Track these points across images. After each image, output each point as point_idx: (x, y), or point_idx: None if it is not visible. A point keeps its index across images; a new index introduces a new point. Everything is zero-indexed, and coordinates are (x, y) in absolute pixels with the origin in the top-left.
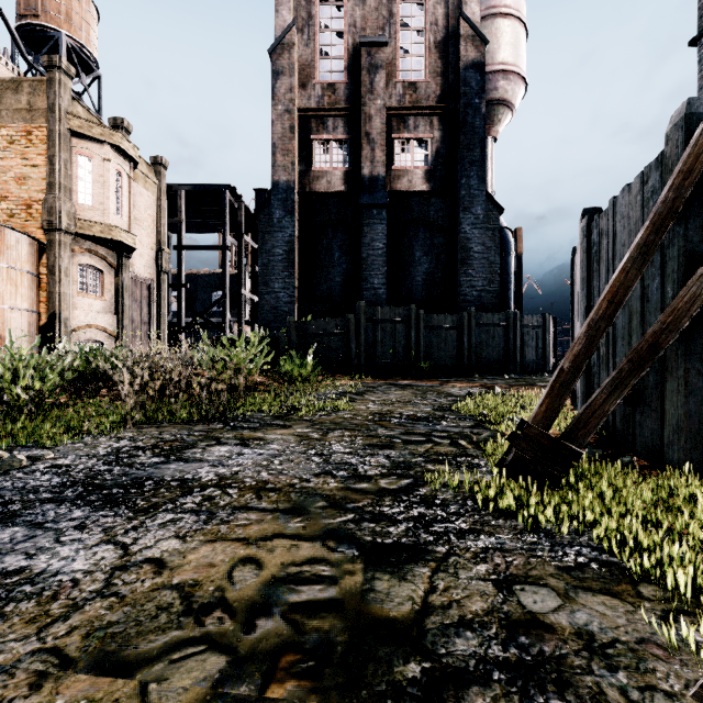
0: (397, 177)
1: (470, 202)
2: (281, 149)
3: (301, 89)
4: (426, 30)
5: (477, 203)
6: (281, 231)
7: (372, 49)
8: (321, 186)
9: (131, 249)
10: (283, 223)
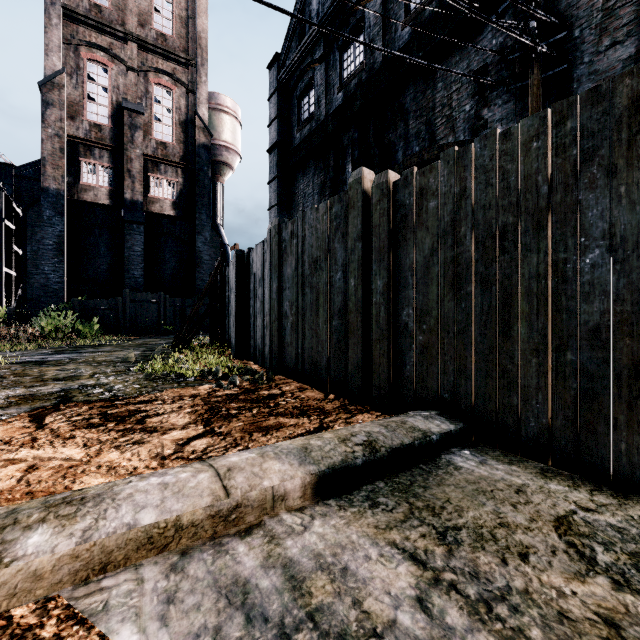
0: (152, 202)
1: (202, 229)
2: (52, 164)
3: (70, 120)
4: (173, 111)
5: (206, 230)
6: (52, 226)
7: (133, 114)
8: (88, 196)
9: None
10: (54, 221)
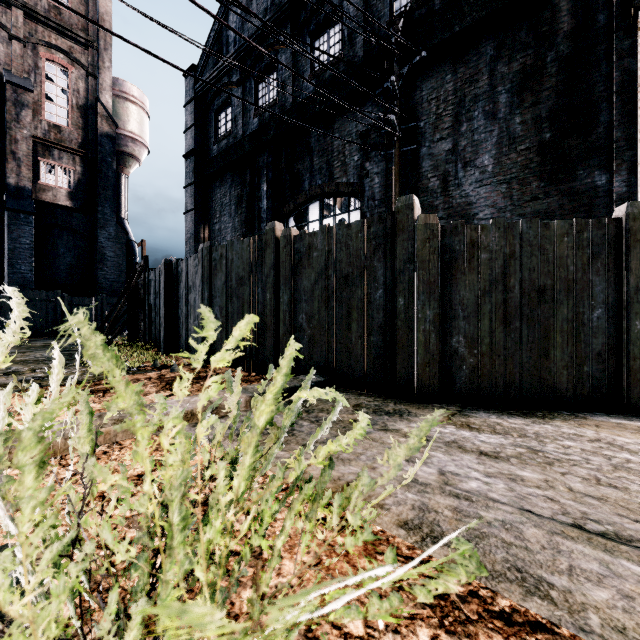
0: (42, 190)
1: (105, 224)
2: None
3: None
4: (70, 93)
5: (110, 225)
6: None
7: (19, 89)
8: None
9: None
10: None
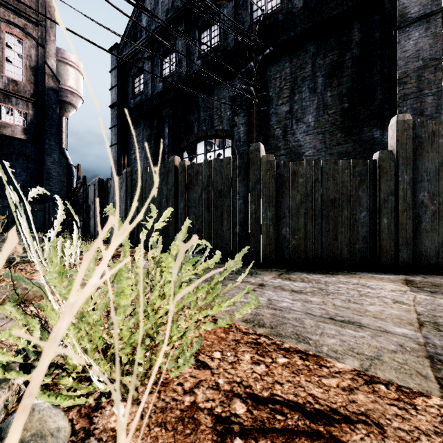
0: (3, 126)
1: (51, 152)
2: None
3: None
4: (24, 57)
5: (55, 153)
6: None
7: None
8: None
9: None
10: None
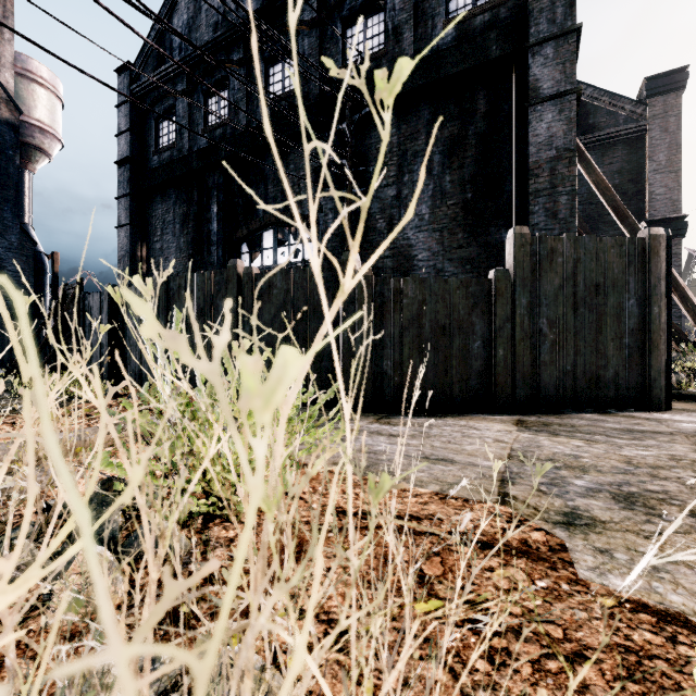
0: None
1: (5, 230)
2: None
3: None
4: None
5: (12, 233)
6: None
7: None
8: None
9: None
10: None
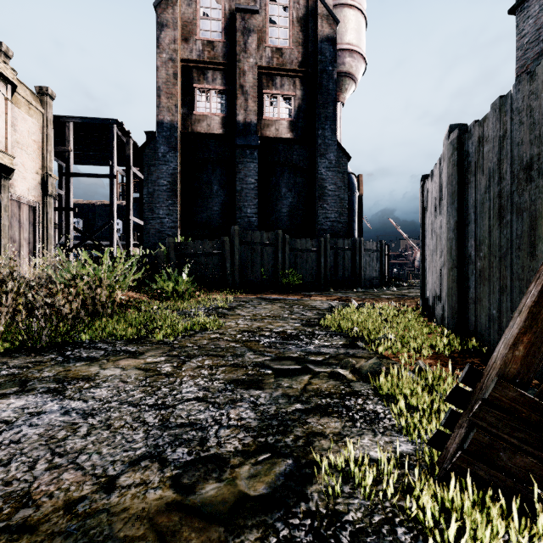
0: (266, 125)
1: (325, 150)
2: (166, 93)
3: (184, 42)
4: (290, 6)
5: (330, 151)
6: (166, 164)
7: (246, 15)
8: (201, 128)
9: (9, 170)
10: (168, 157)
